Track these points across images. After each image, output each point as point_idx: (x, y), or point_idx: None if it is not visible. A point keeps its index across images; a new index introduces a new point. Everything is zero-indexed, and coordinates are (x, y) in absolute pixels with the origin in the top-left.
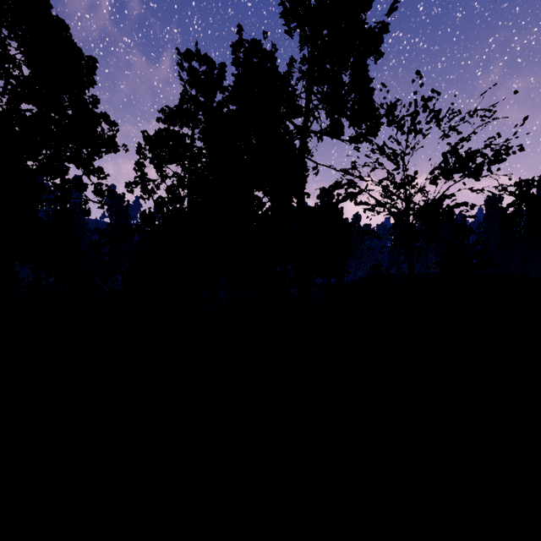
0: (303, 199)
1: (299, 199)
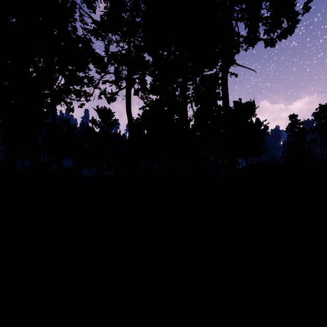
0: (226, 89)
1: (223, 90)
